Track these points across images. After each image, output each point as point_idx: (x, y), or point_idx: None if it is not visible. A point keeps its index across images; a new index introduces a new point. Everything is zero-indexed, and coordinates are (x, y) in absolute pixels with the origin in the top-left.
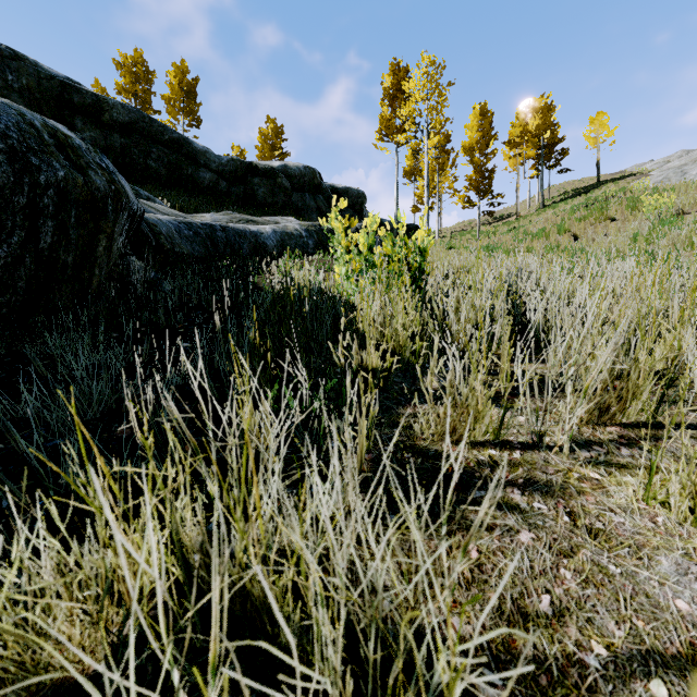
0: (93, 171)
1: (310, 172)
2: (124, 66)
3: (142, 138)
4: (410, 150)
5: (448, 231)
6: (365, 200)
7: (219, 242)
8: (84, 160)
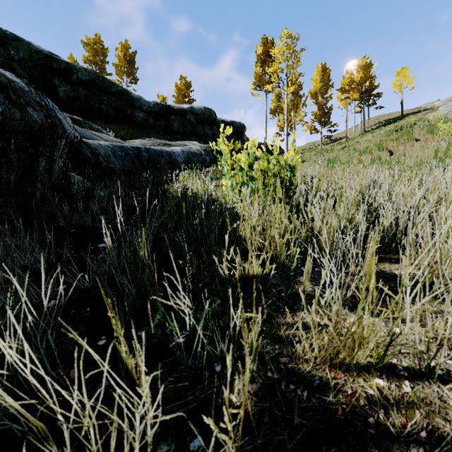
0: (31, 108)
1: (208, 111)
2: (88, 45)
3: (97, 91)
4: (274, 96)
5: (299, 149)
6: (244, 129)
7: (143, 159)
8: (24, 99)
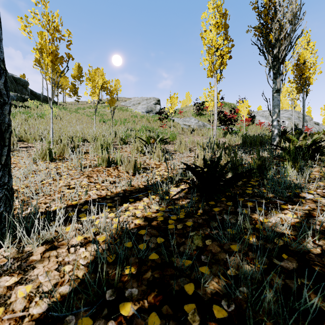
0: None
1: None
2: None
3: None
4: None
5: (68, 103)
6: (28, 84)
7: None
8: None
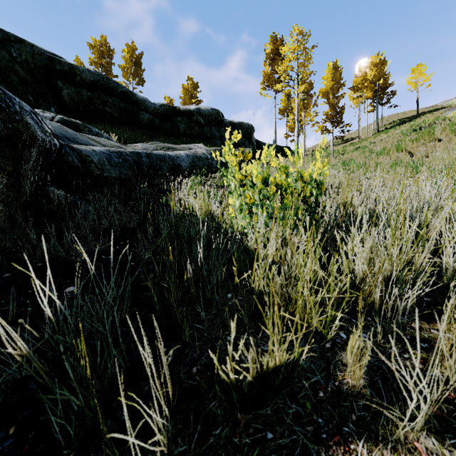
0: None
1: (216, 112)
2: (94, 47)
3: (101, 93)
4: (283, 96)
5: (309, 150)
6: (253, 131)
7: (144, 165)
8: None
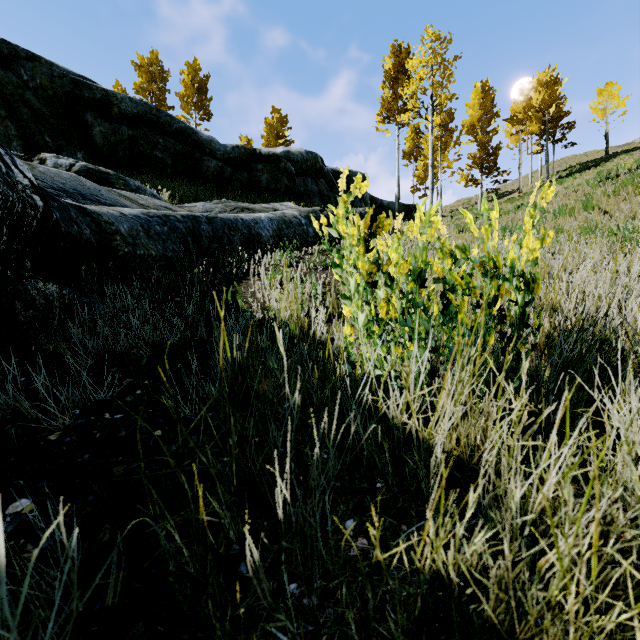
0: None
1: (312, 157)
2: (141, 67)
3: (149, 130)
4: (409, 132)
5: (447, 210)
6: None
7: (203, 236)
8: None
